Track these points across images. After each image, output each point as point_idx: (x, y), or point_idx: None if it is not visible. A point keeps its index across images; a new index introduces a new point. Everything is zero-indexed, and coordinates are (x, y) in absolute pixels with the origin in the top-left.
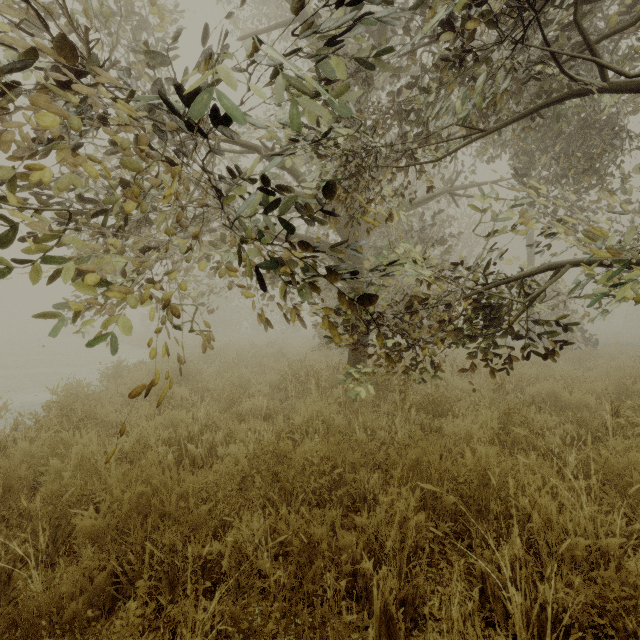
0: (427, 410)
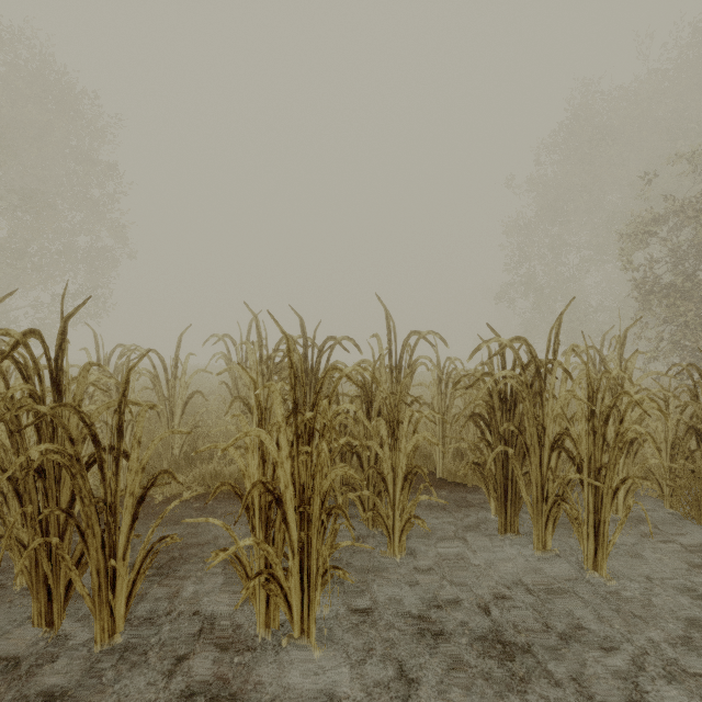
0: None
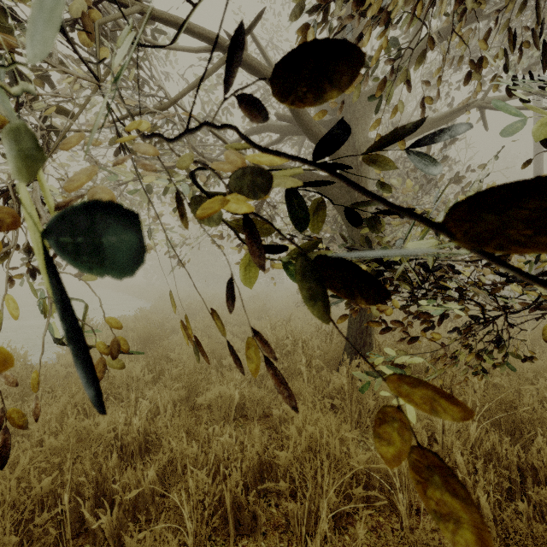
0: (489, 419)
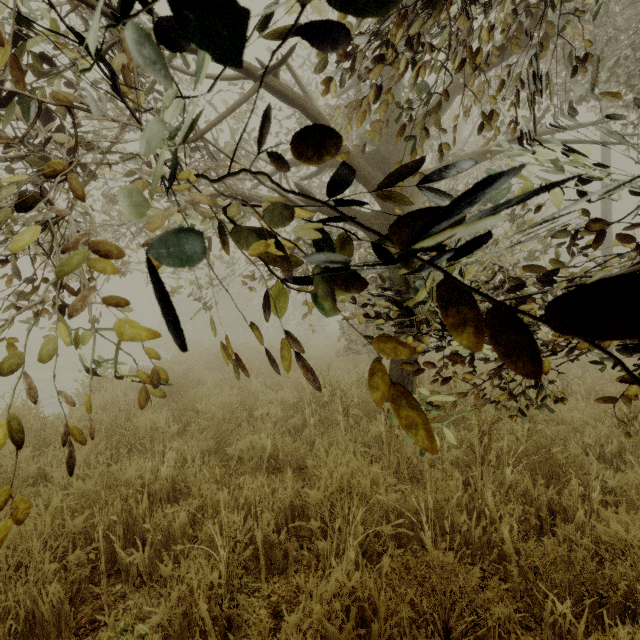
0: (527, 465)
